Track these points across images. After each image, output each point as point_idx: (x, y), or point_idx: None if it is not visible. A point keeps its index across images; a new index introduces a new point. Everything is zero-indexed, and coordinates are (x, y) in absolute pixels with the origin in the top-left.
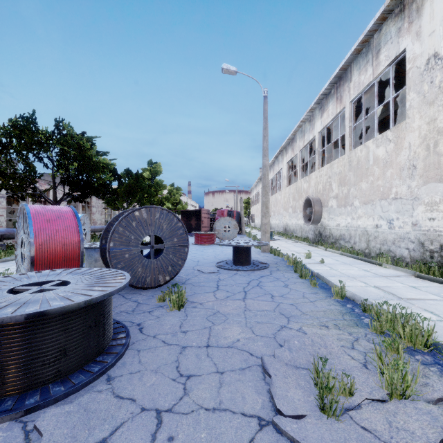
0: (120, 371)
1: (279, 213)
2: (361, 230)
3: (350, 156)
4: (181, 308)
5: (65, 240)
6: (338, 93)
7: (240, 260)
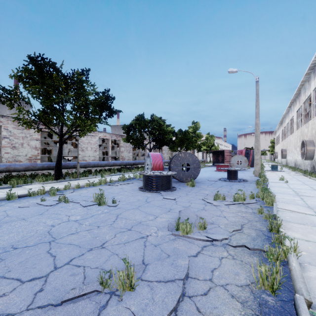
0: (174, 192)
1: (291, 151)
2: None
3: None
4: (193, 187)
5: (159, 163)
6: None
7: (230, 177)
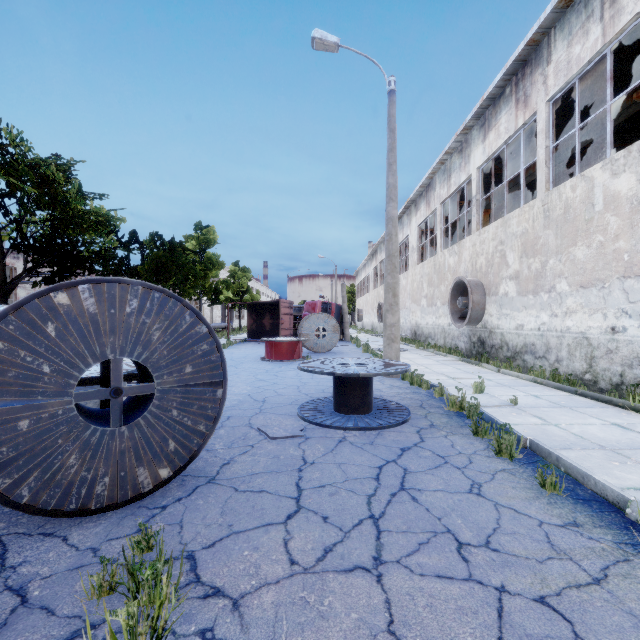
0: None
1: (403, 307)
2: (574, 337)
3: (548, 201)
4: None
5: None
6: (521, 90)
7: (350, 403)
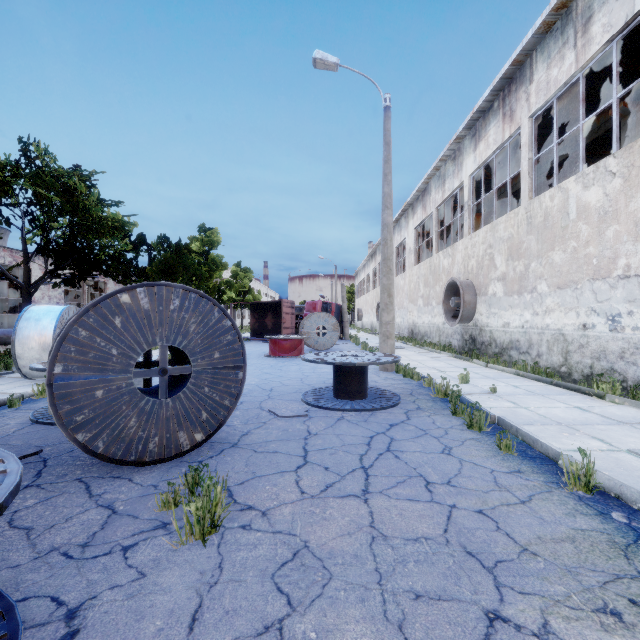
0: None
1: (401, 307)
2: (552, 334)
3: (530, 209)
4: (210, 533)
5: None
6: (507, 105)
7: (348, 390)
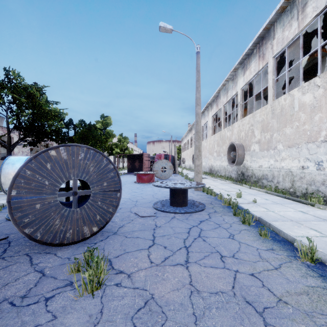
0: None
1: (205, 157)
2: (285, 171)
3: (273, 105)
4: (97, 289)
5: None
6: (261, 51)
7: (177, 201)
